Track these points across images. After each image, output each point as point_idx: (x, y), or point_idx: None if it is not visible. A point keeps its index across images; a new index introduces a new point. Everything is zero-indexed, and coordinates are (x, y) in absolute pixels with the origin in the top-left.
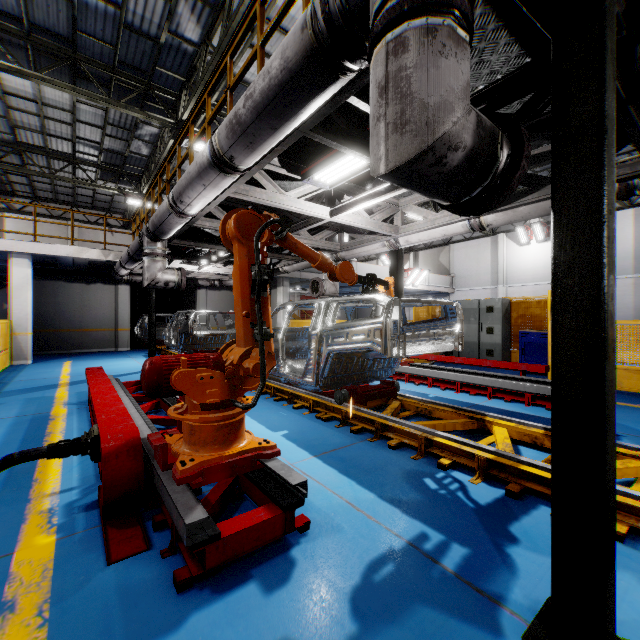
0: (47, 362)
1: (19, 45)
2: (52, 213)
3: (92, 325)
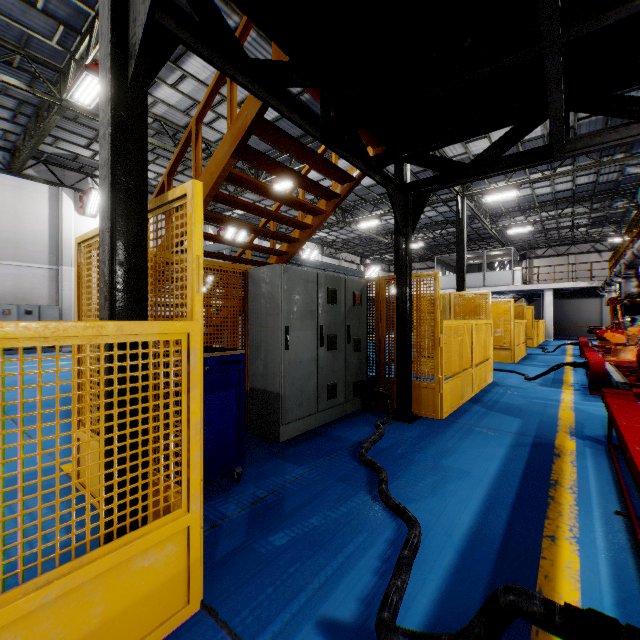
0: (559, 340)
1: (550, 205)
2: (558, 253)
3: (583, 323)
